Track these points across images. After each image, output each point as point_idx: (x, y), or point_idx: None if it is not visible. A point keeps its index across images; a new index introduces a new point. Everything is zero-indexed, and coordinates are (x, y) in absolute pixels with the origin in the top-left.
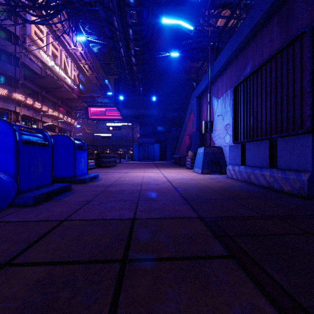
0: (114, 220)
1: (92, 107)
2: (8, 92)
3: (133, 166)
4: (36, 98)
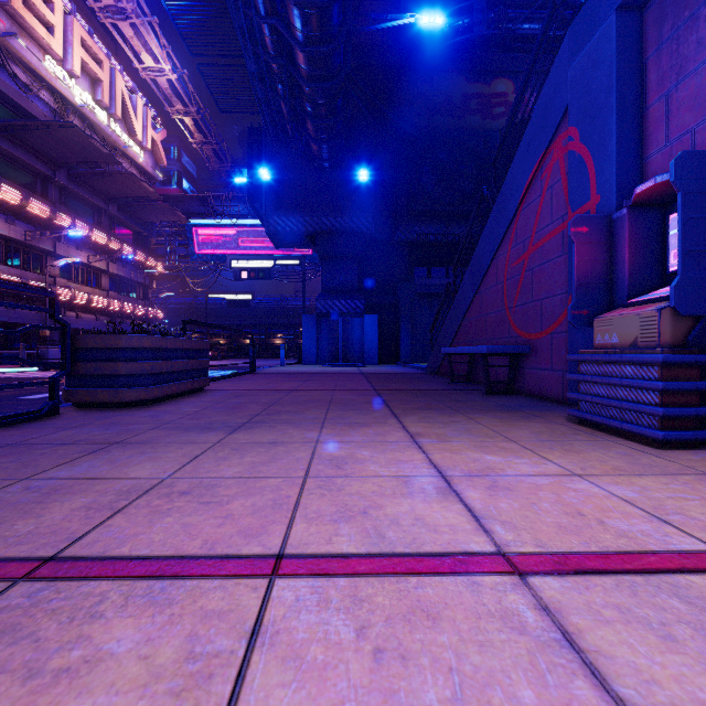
0: None
1: (205, 226)
2: None
3: (274, 396)
4: (40, 193)
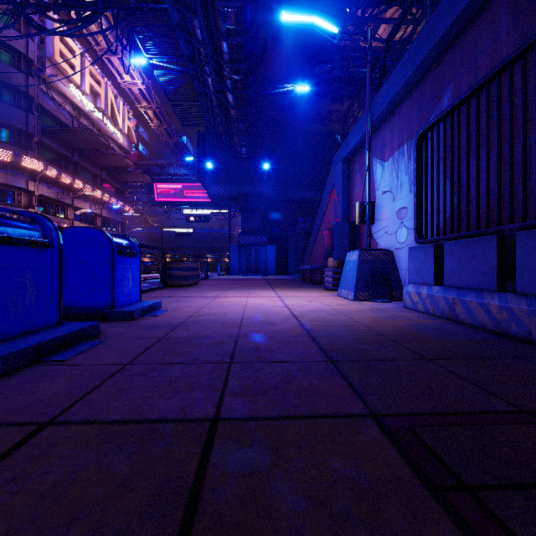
0: (166, 422)
1: (161, 182)
2: (14, 157)
3: (229, 285)
4: (63, 168)
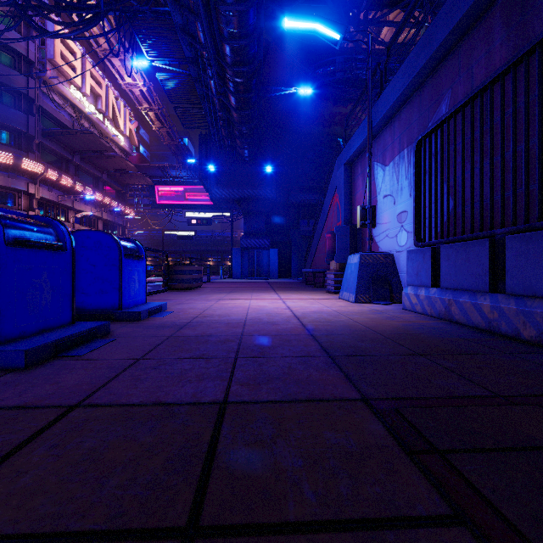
0: (181, 405)
1: (162, 185)
2: (15, 159)
3: (232, 288)
4: (64, 170)
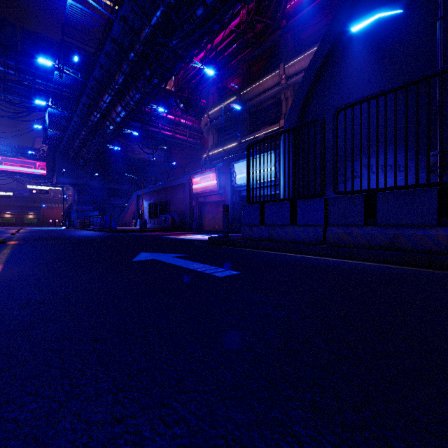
0: None
1: None
2: None
3: None
4: None
